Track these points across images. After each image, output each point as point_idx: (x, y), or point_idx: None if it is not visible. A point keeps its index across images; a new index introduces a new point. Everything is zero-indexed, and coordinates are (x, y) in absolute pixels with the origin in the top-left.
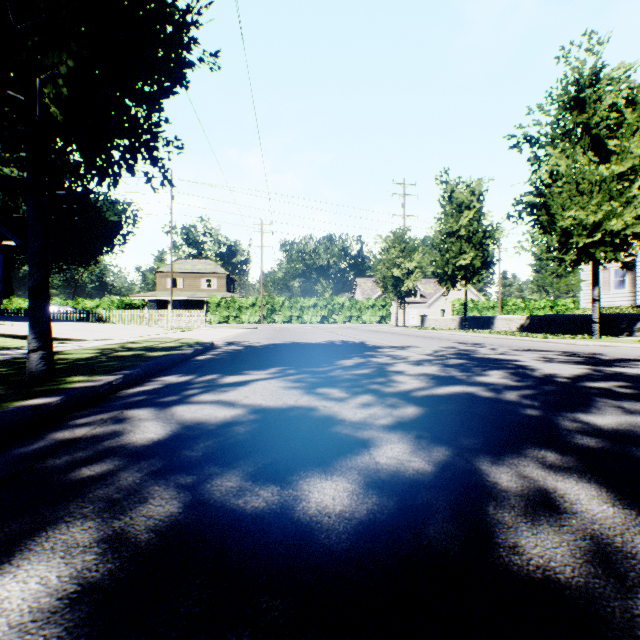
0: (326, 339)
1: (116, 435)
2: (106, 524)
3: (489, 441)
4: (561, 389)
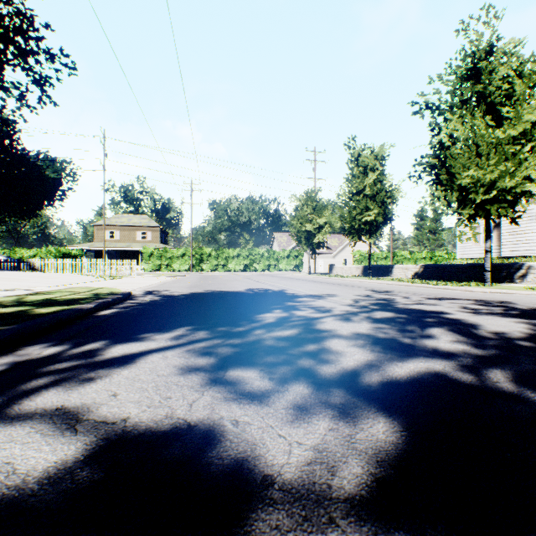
0: (247, 287)
1: None
2: None
3: None
4: None
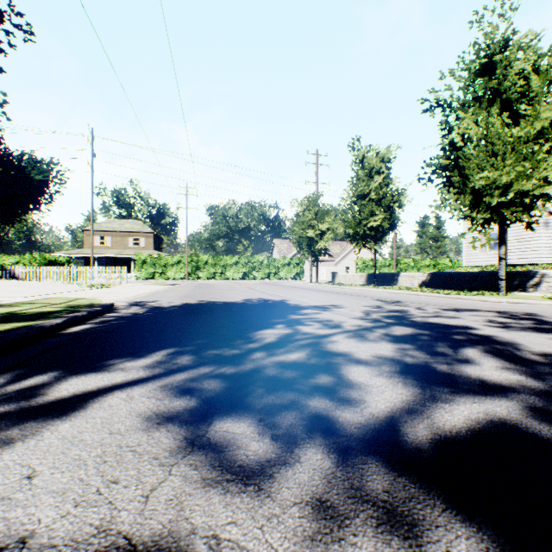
0: (245, 297)
1: None
2: None
3: None
4: None
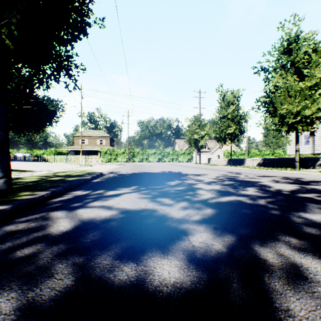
0: (161, 170)
1: (42, 228)
2: (23, 295)
3: (255, 230)
4: (287, 198)
